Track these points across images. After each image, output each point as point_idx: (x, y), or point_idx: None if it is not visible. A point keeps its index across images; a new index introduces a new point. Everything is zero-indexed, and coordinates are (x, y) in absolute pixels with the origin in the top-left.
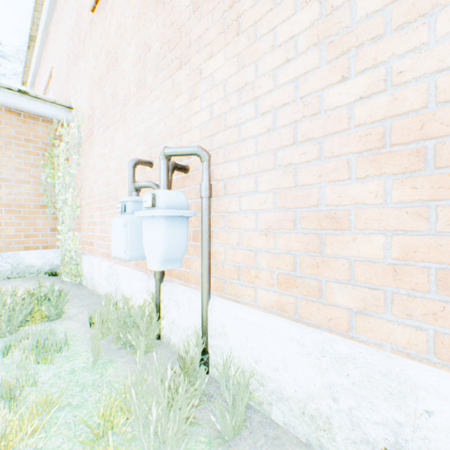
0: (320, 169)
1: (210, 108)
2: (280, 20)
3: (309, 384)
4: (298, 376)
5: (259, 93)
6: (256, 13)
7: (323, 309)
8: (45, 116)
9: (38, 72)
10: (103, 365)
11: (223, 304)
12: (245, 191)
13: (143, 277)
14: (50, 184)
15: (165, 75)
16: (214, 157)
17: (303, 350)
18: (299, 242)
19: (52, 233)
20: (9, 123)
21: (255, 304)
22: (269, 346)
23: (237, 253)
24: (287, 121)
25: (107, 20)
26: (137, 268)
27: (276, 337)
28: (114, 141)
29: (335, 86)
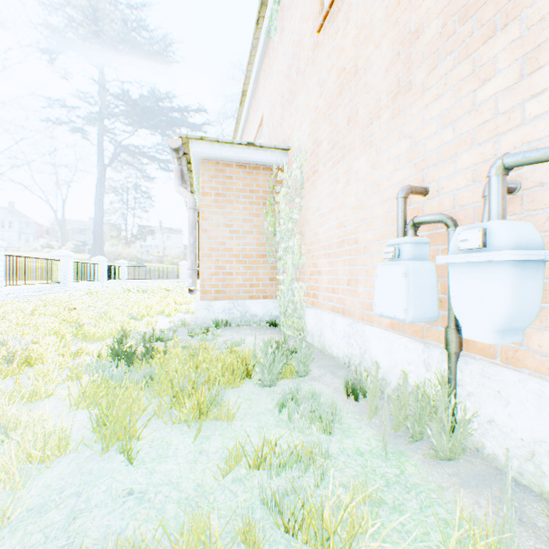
0: None
1: None
2: None
3: None
4: None
5: None
6: None
7: None
8: (264, 164)
9: (246, 125)
10: (393, 456)
11: None
12: None
13: (413, 345)
14: (270, 233)
15: (452, 60)
16: None
17: None
18: None
19: (270, 283)
20: (238, 177)
21: None
22: None
23: None
24: None
25: (338, 33)
26: (390, 330)
27: None
28: (350, 174)
29: None
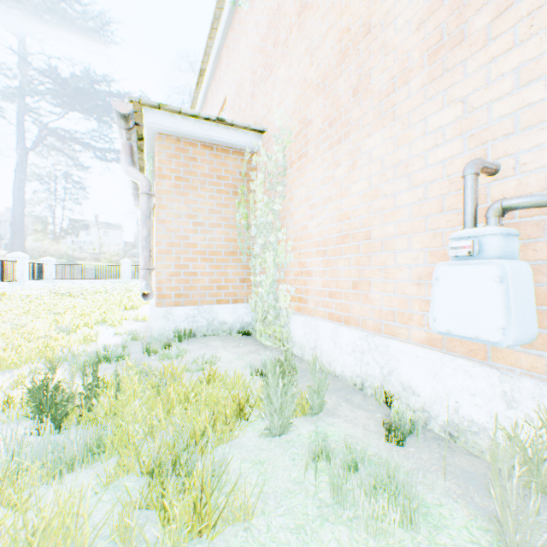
0: None
1: None
2: None
3: None
4: None
5: None
6: None
7: None
8: (235, 146)
9: (202, 110)
10: None
11: None
12: None
13: (481, 370)
14: (243, 226)
15: None
16: None
17: None
18: None
19: (241, 285)
20: (203, 159)
21: None
22: None
23: None
24: None
25: None
26: (425, 346)
27: None
28: (357, 154)
29: None
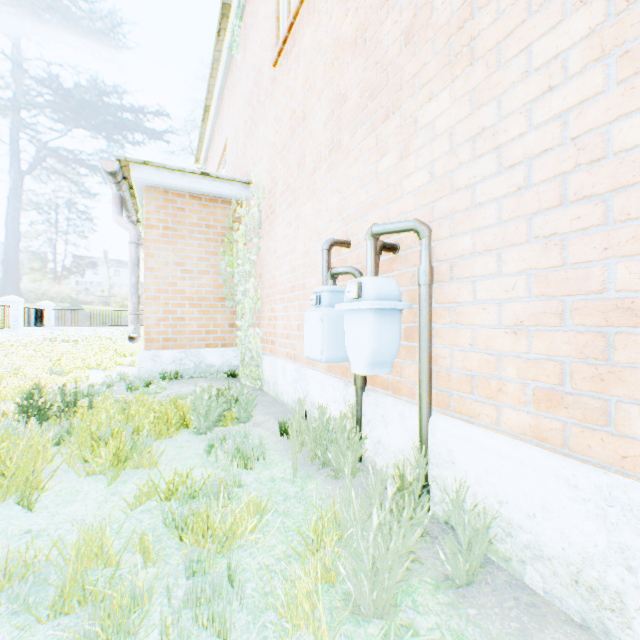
0: (606, 238)
1: (429, 167)
2: (537, 34)
3: (585, 542)
4: (567, 529)
5: (503, 139)
6: (499, 30)
7: (610, 441)
8: (223, 197)
9: (211, 145)
10: (301, 479)
11: (450, 424)
12: (481, 274)
13: (338, 384)
14: (229, 274)
15: (366, 131)
16: (435, 231)
17: (575, 494)
18: (568, 344)
19: (230, 330)
20: (192, 210)
21: (497, 427)
22: (520, 484)
23: (469, 357)
24: (548, 174)
25: (291, 74)
26: (328, 373)
27: (531, 472)
28: (299, 219)
29: (633, 115)
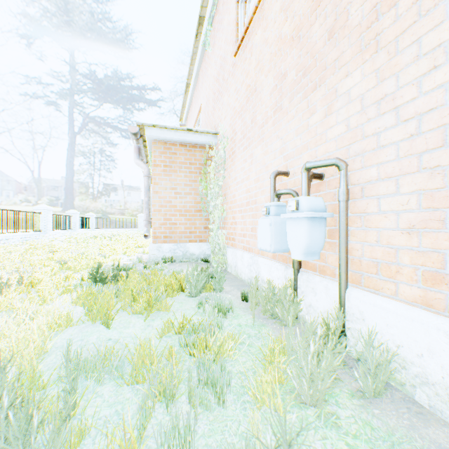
0: None
1: (346, 121)
2: (424, 30)
3: None
4: (446, 364)
5: (399, 102)
6: (397, 28)
7: None
8: (200, 144)
9: (190, 109)
10: (258, 326)
11: (361, 294)
12: (383, 193)
13: (280, 267)
14: (204, 194)
15: (300, 98)
16: (350, 165)
17: None
18: (448, 241)
19: (204, 231)
20: (181, 153)
21: (395, 297)
22: (412, 334)
23: (375, 250)
24: (433, 125)
25: (246, 60)
26: (273, 260)
27: (420, 326)
28: (252, 157)
29: None
